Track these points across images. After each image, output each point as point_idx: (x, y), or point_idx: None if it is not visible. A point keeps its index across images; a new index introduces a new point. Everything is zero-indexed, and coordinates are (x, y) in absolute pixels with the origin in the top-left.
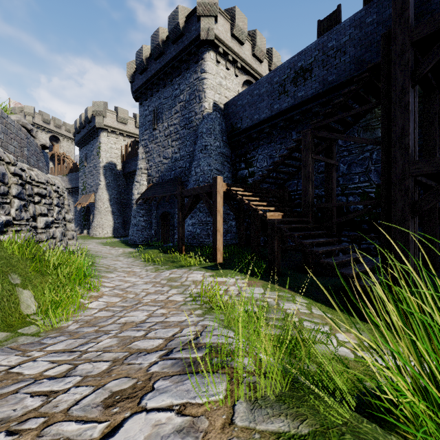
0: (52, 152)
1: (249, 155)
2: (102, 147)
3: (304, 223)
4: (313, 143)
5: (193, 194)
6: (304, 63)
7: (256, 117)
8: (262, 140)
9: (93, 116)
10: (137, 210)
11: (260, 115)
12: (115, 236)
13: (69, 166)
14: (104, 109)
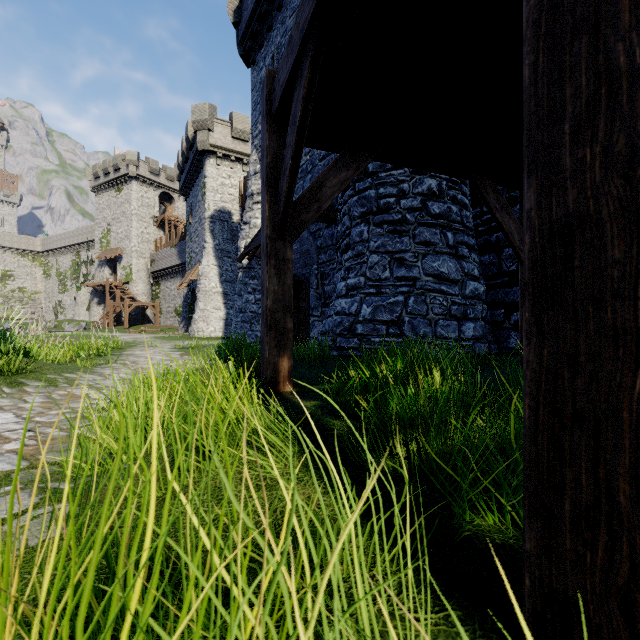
0: (162, 215)
1: None
2: (208, 184)
3: None
4: None
5: (308, 11)
6: None
7: None
8: None
9: (195, 134)
10: (244, 280)
11: None
12: (227, 337)
13: (179, 232)
14: (209, 117)
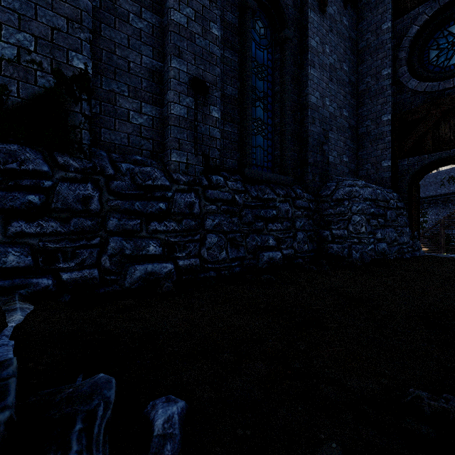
0: None
1: (423, 211)
2: None
3: (439, 252)
4: (444, 223)
5: None
6: (453, 174)
7: (427, 193)
8: (432, 204)
9: None
10: None
11: (429, 193)
12: None
13: None
14: None
